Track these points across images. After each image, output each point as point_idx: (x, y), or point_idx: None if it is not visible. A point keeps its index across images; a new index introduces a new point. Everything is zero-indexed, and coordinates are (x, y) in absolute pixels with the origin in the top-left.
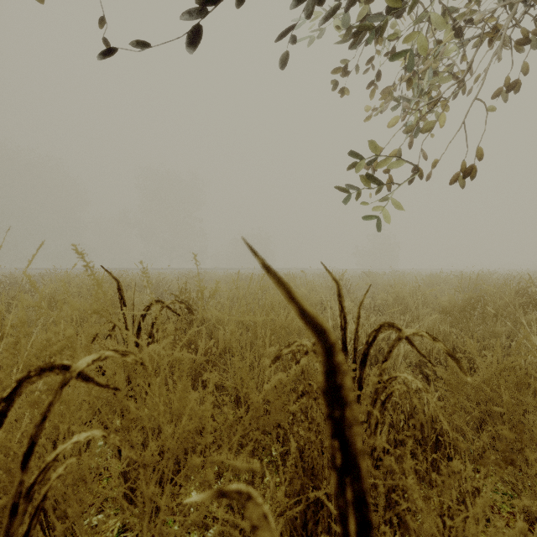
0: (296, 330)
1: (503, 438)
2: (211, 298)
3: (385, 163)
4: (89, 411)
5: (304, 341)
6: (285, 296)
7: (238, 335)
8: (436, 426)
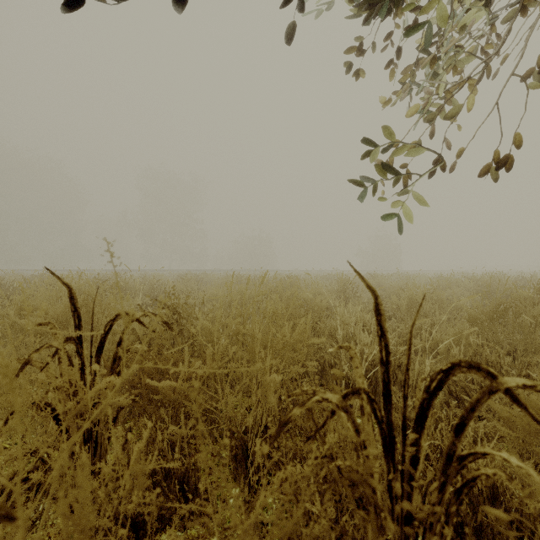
0: (305, 349)
1: None
2: (207, 302)
3: (402, 150)
4: None
5: (329, 394)
6: None
7: (231, 353)
8: None
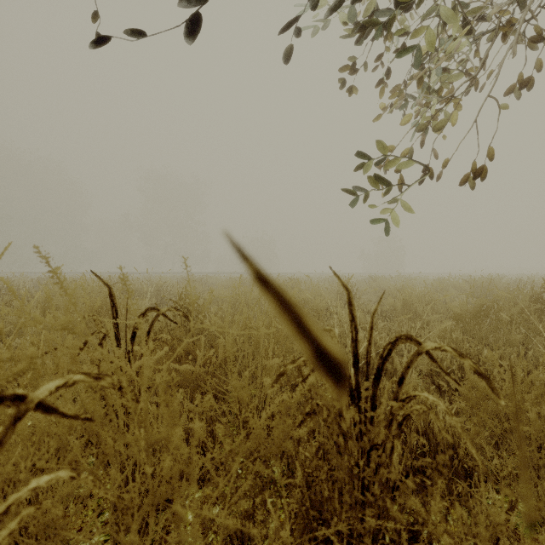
0: None
1: (528, 459)
2: (213, 303)
3: (394, 163)
4: (59, 443)
5: None
6: (293, 326)
7: (240, 344)
8: (459, 450)
